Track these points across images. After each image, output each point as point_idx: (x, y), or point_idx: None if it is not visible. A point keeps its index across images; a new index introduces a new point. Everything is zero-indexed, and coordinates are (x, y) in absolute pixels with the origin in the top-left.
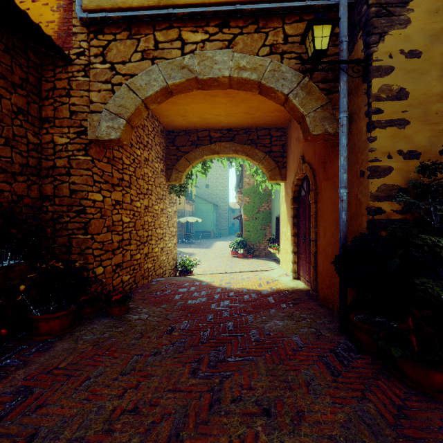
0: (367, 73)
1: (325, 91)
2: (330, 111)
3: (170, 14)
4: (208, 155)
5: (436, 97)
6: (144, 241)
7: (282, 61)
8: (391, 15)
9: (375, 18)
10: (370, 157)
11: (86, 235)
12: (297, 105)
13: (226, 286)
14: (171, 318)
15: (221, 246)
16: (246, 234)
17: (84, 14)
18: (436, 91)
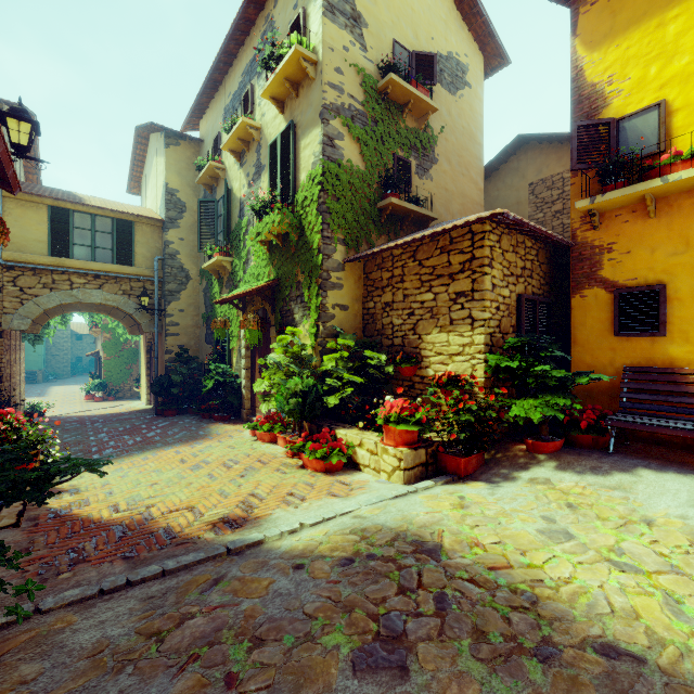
0: (165, 315)
1: (151, 313)
2: (153, 323)
3: (65, 271)
4: (69, 311)
5: (190, 326)
6: (13, 386)
7: (130, 298)
8: (174, 295)
9: (168, 296)
10: (166, 347)
11: (2, 383)
12: (137, 319)
13: (92, 415)
14: (63, 423)
15: (65, 392)
16: (106, 374)
17: (4, 263)
18: (190, 324)
